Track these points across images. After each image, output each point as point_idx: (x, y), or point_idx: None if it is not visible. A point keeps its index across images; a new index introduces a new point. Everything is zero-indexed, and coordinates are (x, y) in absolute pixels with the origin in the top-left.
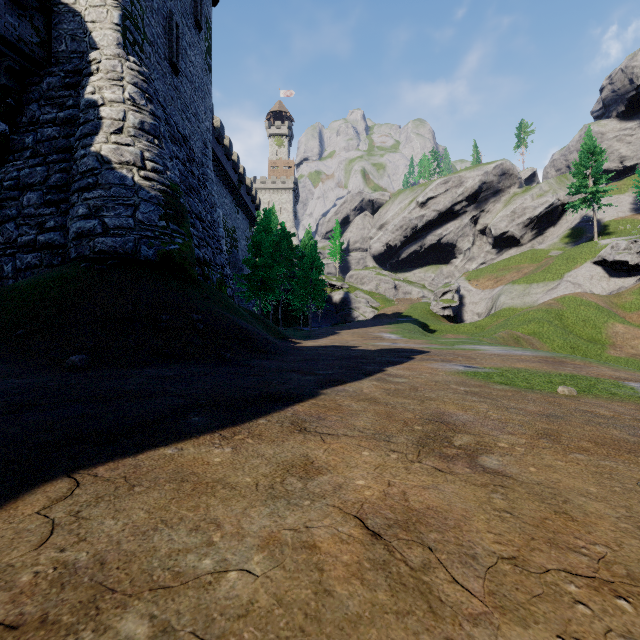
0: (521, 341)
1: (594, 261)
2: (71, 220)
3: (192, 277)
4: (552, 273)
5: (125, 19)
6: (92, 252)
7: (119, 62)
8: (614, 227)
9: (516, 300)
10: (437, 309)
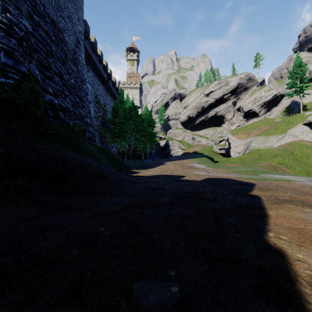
0: (277, 168)
1: (304, 123)
2: None
3: (31, 114)
4: (280, 130)
5: None
6: None
7: None
8: (310, 106)
9: (261, 145)
10: (217, 150)
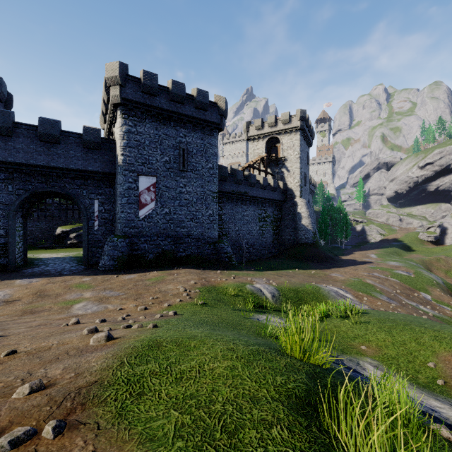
0: (440, 260)
1: None
2: (298, 236)
3: (318, 244)
4: None
5: (300, 188)
6: (303, 242)
7: (302, 202)
8: None
9: None
10: (423, 237)
